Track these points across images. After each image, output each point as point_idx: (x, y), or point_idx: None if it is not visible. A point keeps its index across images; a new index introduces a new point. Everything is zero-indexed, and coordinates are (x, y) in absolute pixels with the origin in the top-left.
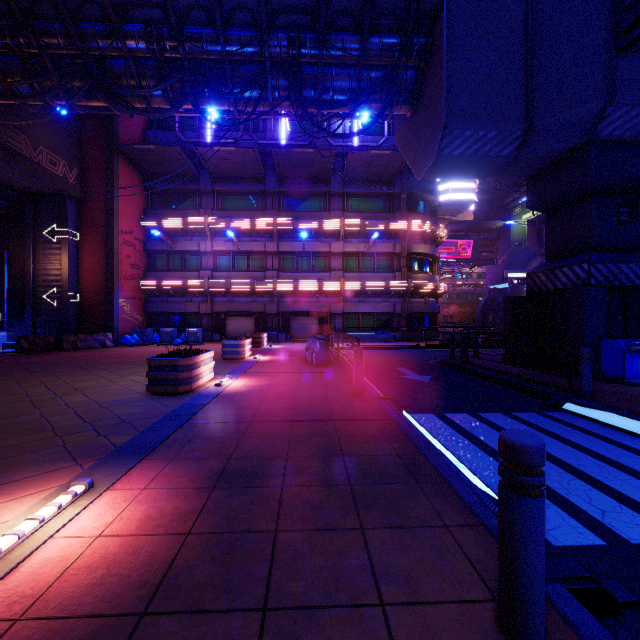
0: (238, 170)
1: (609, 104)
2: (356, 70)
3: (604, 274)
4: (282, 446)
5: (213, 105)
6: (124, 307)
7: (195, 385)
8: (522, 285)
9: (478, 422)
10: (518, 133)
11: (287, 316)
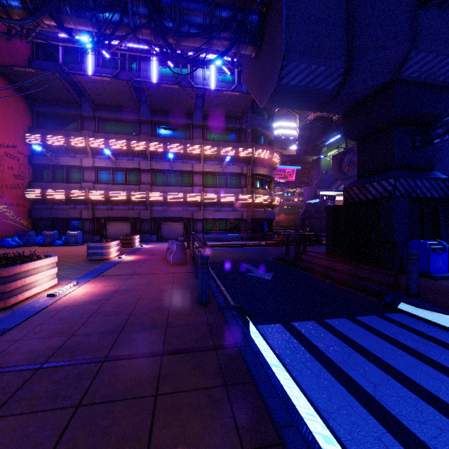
0: (115, 100)
1: (413, 47)
2: (209, 7)
3: (405, 187)
4: (45, 444)
5: (76, 24)
6: (6, 213)
7: (16, 299)
8: (327, 201)
9: (329, 335)
10: (341, 70)
11: (158, 221)
